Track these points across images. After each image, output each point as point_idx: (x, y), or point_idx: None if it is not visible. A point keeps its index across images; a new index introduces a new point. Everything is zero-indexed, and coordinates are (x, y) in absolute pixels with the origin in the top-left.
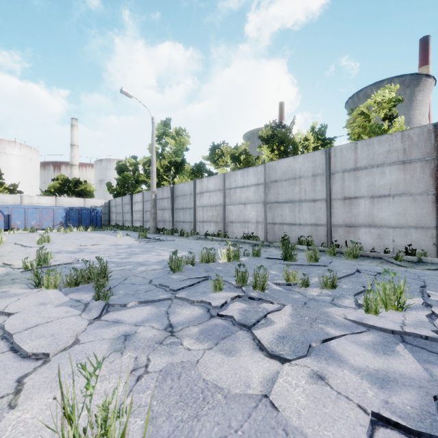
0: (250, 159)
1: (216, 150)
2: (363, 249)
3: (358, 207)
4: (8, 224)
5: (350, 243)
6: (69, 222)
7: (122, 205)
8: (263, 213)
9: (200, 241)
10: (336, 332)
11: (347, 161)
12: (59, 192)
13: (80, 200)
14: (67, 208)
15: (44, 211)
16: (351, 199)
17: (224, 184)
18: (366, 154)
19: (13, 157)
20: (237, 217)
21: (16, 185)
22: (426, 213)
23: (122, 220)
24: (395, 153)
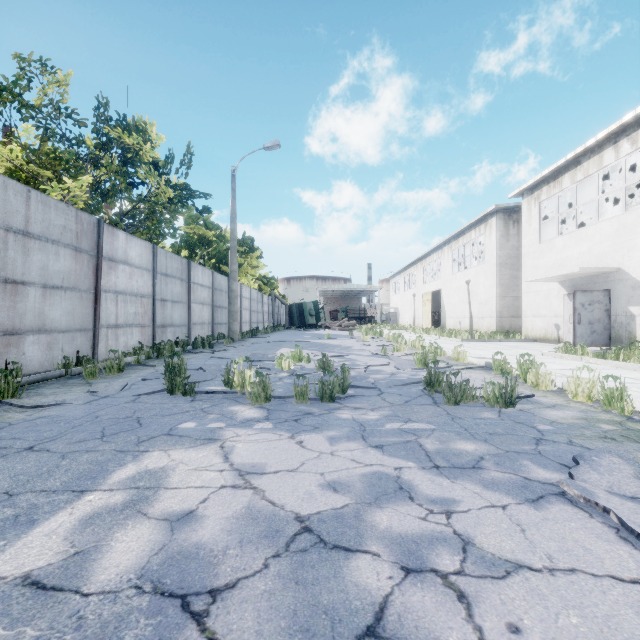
0: None
1: None
2: (30, 370)
3: (26, 300)
4: None
5: (10, 366)
6: None
7: None
8: None
9: None
10: (337, 364)
11: (15, 212)
12: None
13: None
14: None
15: None
16: (17, 284)
17: None
18: (42, 217)
19: None
20: None
21: None
22: (88, 314)
23: None
24: (70, 233)
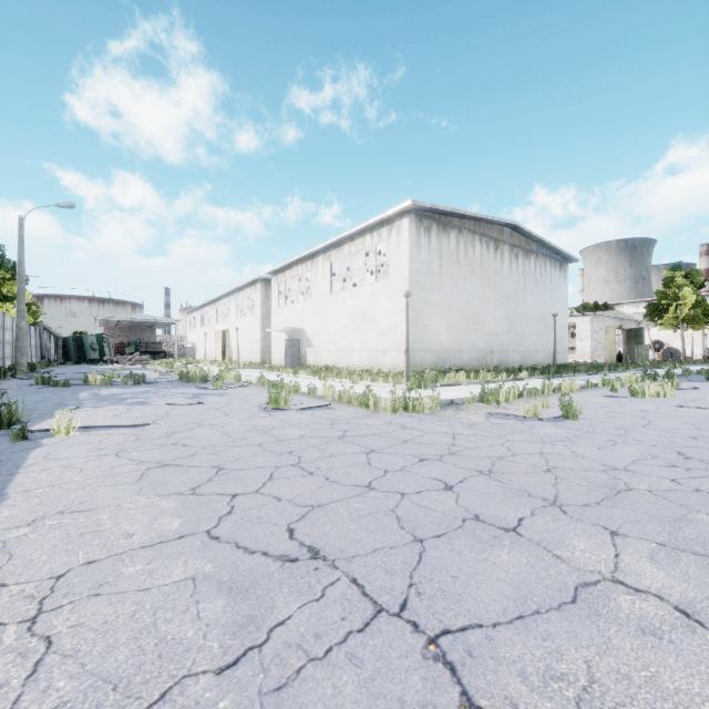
0: None
1: None
2: None
3: None
4: None
5: None
6: None
7: None
8: None
9: None
10: None
11: None
12: None
13: None
14: None
15: None
16: None
17: None
18: None
19: None
20: None
21: None
22: None
23: None
24: None
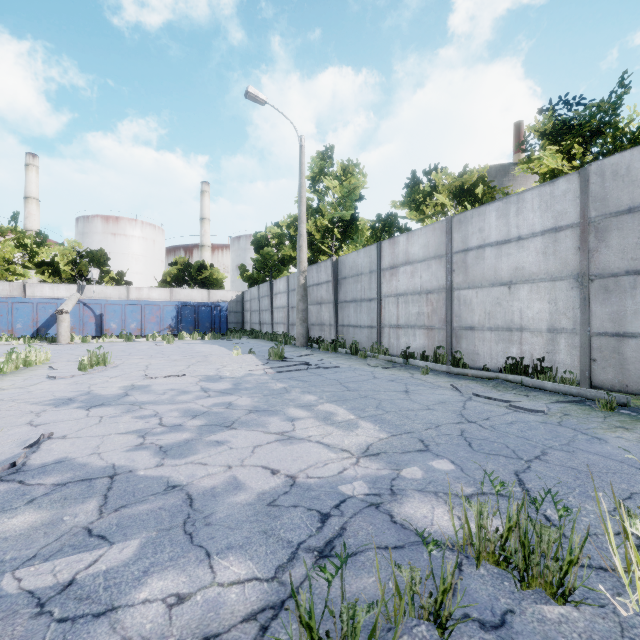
0: (498, 191)
1: (420, 186)
2: None
3: None
4: (101, 328)
5: None
6: (181, 325)
7: (258, 299)
8: (574, 307)
9: (396, 374)
10: None
11: None
12: (178, 282)
13: (203, 292)
14: (178, 304)
15: (148, 309)
16: None
17: (448, 242)
18: None
19: (134, 240)
20: (485, 316)
21: (123, 274)
22: None
23: (258, 322)
24: None
